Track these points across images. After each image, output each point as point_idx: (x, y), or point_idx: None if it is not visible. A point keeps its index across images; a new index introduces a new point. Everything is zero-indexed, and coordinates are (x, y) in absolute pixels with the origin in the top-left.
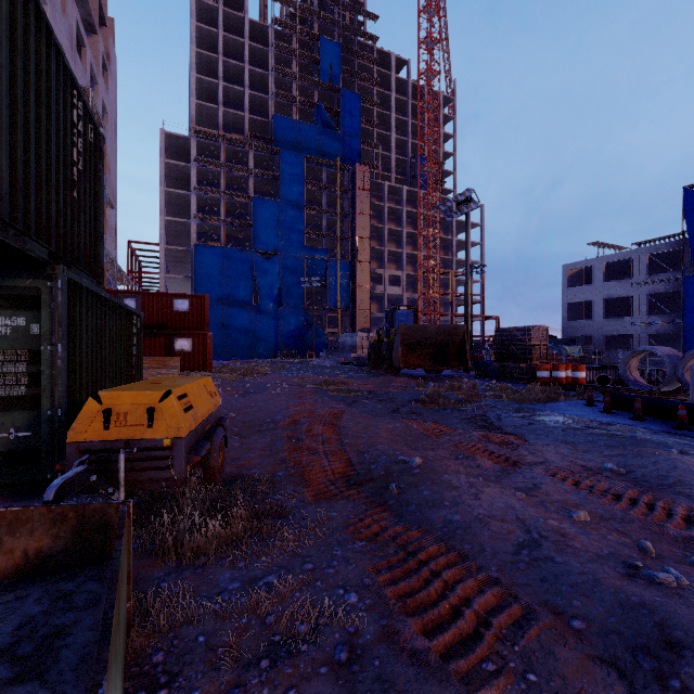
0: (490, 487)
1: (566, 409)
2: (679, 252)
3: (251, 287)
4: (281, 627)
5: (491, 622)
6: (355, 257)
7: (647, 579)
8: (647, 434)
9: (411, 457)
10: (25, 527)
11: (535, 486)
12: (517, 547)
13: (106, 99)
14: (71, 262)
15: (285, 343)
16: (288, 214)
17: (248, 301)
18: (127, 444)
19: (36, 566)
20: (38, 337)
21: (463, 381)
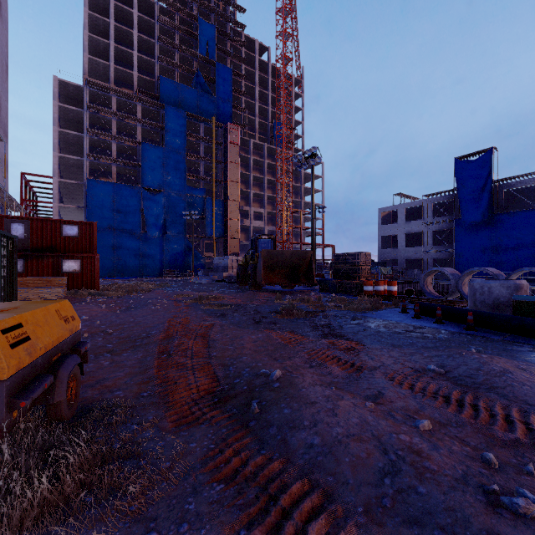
0: (344, 399)
1: (388, 316)
2: (451, 202)
3: (139, 218)
4: None
5: None
6: (227, 196)
7: (510, 509)
8: (448, 335)
9: (272, 368)
10: None
11: (379, 392)
12: (379, 474)
13: None
14: None
15: (169, 264)
16: (172, 158)
17: (137, 229)
18: None
19: None
20: None
21: (311, 294)
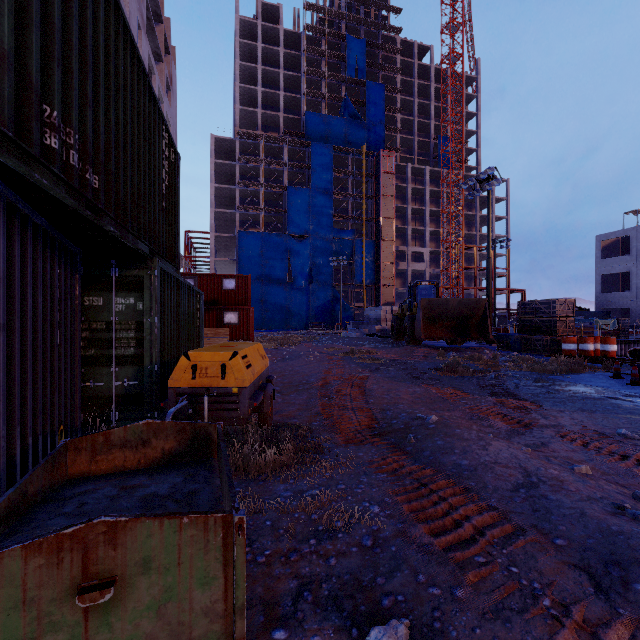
0: (498, 441)
1: (589, 380)
2: None
3: (285, 267)
4: (323, 521)
5: (485, 533)
6: (379, 236)
7: (632, 517)
8: None
9: (428, 415)
10: (163, 433)
11: (542, 444)
12: (516, 486)
13: (170, 114)
14: (161, 256)
15: (315, 316)
16: (318, 200)
17: (283, 280)
18: (208, 390)
19: (169, 459)
20: (142, 312)
21: (484, 352)
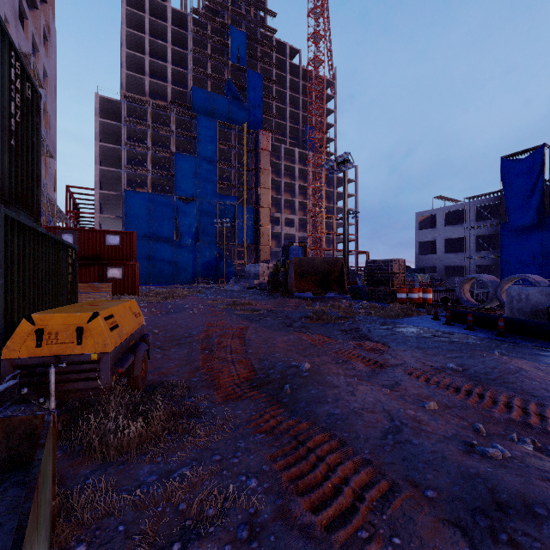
0: (363, 385)
1: (419, 322)
2: (497, 205)
3: (173, 226)
4: (192, 512)
5: (365, 497)
6: (258, 203)
7: (481, 454)
8: (477, 340)
9: (302, 362)
10: None
11: (396, 383)
12: (384, 433)
13: (47, 65)
14: (8, 201)
15: (201, 271)
16: (204, 167)
17: (171, 238)
18: (58, 359)
19: None
20: None
21: (342, 301)
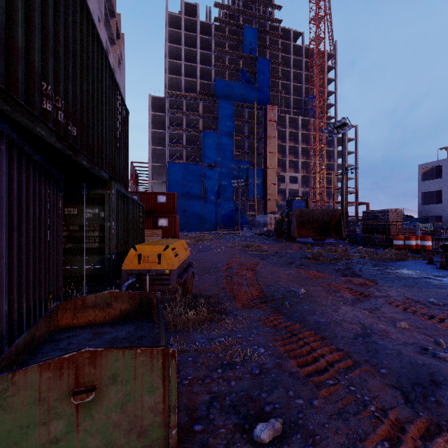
0: (346, 306)
1: (411, 266)
2: None
3: (200, 187)
4: (226, 358)
5: (334, 365)
6: (266, 165)
7: (432, 355)
8: None
9: (299, 289)
10: (120, 299)
11: (376, 308)
12: (356, 336)
13: (120, 81)
14: (116, 180)
15: (222, 221)
16: (224, 140)
17: (199, 196)
18: (149, 271)
19: (124, 316)
20: (103, 218)
21: (339, 246)
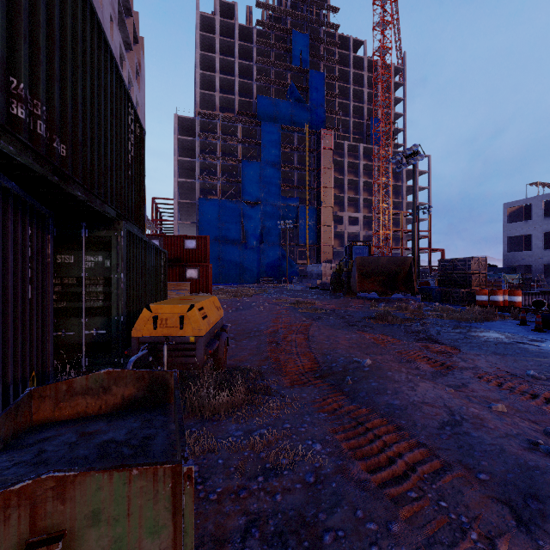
0: (425, 382)
1: (500, 327)
2: None
3: (239, 229)
4: (270, 459)
5: (416, 469)
6: (320, 203)
7: (545, 452)
8: None
9: (363, 359)
10: (123, 381)
11: (463, 384)
12: (442, 424)
13: (138, 96)
14: (127, 219)
15: (265, 272)
16: (268, 171)
17: (238, 240)
18: (167, 339)
19: (128, 405)
20: (109, 269)
21: (410, 303)
